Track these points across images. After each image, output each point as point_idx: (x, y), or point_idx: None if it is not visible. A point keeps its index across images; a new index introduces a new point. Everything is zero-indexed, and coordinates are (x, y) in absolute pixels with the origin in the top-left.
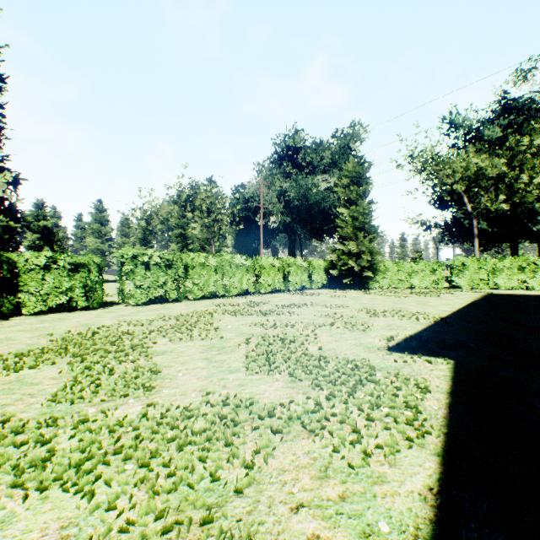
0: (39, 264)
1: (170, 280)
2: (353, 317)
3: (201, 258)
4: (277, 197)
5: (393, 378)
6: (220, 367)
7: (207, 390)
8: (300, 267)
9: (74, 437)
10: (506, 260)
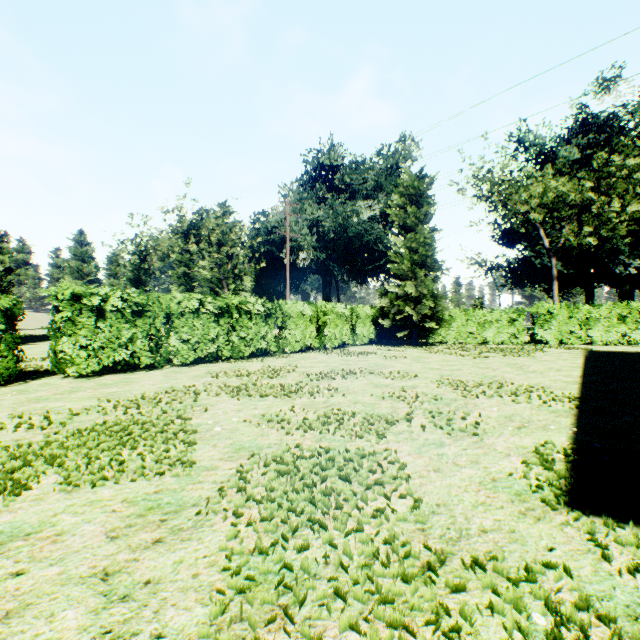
0: None
1: (141, 335)
2: (437, 398)
3: (193, 302)
4: (308, 228)
5: None
6: None
7: None
8: (340, 316)
9: None
10: (604, 307)
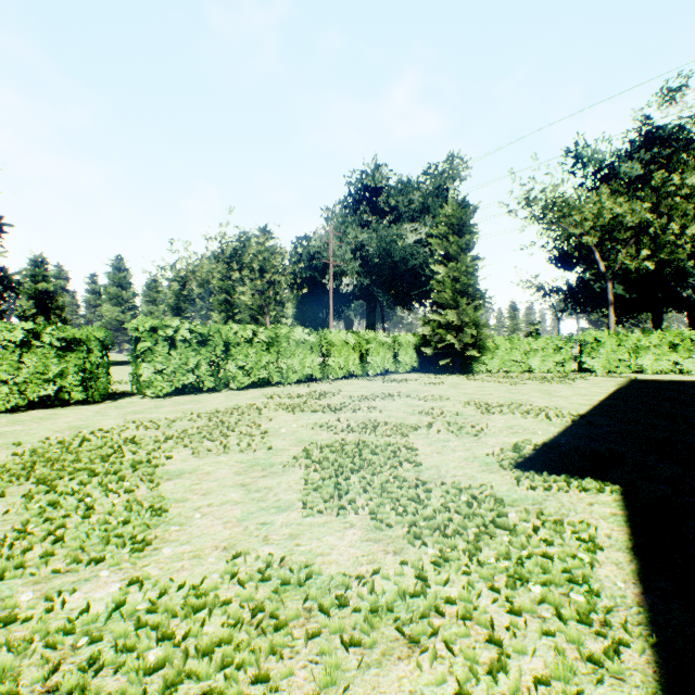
0: (13, 340)
1: (205, 362)
2: (459, 414)
3: (247, 332)
4: (351, 253)
5: (535, 520)
6: (263, 501)
7: (236, 547)
8: (383, 345)
9: None
10: (654, 335)
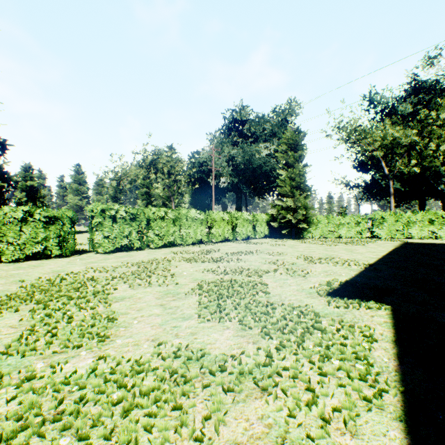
0: (16, 217)
1: (134, 231)
2: (293, 264)
3: (161, 212)
4: (226, 162)
5: (338, 325)
6: (174, 314)
7: (159, 339)
8: (246, 220)
9: (15, 398)
10: (419, 214)
